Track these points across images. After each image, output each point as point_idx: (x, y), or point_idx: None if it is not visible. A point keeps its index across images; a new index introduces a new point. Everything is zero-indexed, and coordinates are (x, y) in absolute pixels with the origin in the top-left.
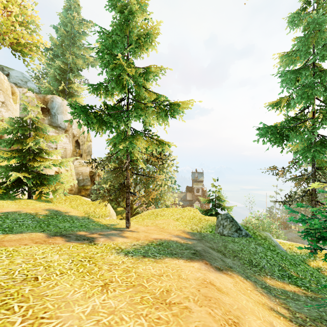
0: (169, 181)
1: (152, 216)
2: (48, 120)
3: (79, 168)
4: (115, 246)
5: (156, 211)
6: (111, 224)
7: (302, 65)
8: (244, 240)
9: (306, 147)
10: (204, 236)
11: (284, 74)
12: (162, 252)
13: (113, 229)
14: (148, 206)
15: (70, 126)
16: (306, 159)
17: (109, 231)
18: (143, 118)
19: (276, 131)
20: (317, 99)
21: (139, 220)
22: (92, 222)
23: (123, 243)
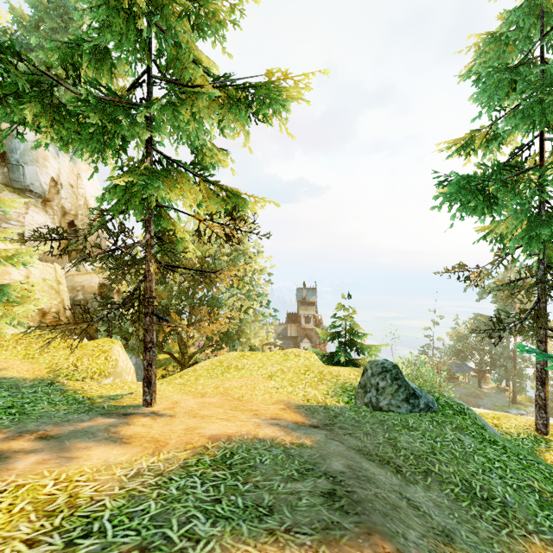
0: (256, 301)
1: (219, 370)
2: (3, 175)
3: (76, 278)
4: (56, 492)
5: (228, 359)
6: (111, 394)
7: (518, 63)
8: (427, 420)
9: (521, 226)
10: (335, 414)
11: (487, 76)
12: (224, 503)
13: (105, 411)
14: (217, 349)
15: (55, 193)
16: (535, 244)
17: (84, 421)
18: (194, 141)
19: (475, 187)
20: (548, 128)
21: (189, 380)
22: (58, 392)
23: (99, 473)
